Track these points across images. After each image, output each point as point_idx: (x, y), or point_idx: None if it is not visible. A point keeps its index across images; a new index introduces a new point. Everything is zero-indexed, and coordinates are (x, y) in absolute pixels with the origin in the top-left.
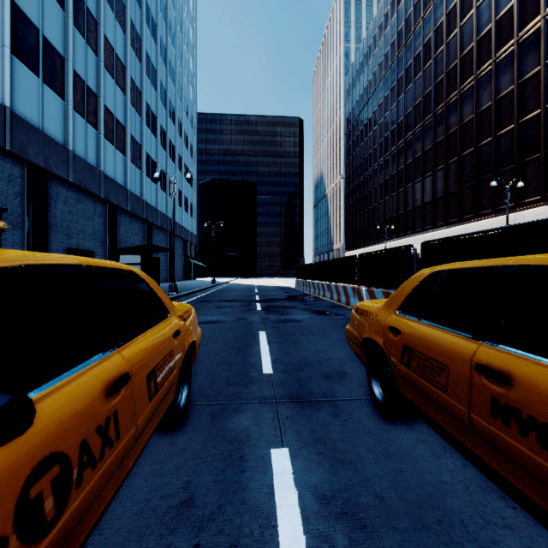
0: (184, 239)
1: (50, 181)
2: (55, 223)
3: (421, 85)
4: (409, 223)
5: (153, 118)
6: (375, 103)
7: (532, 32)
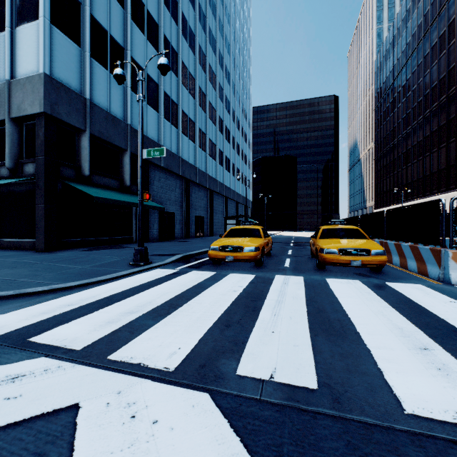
0: (244, 205)
1: (190, 184)
2: (191, 204)
3: (437, 71)
4: (427, 185)
5: (228, 132)
6: (399, 84)
7: None
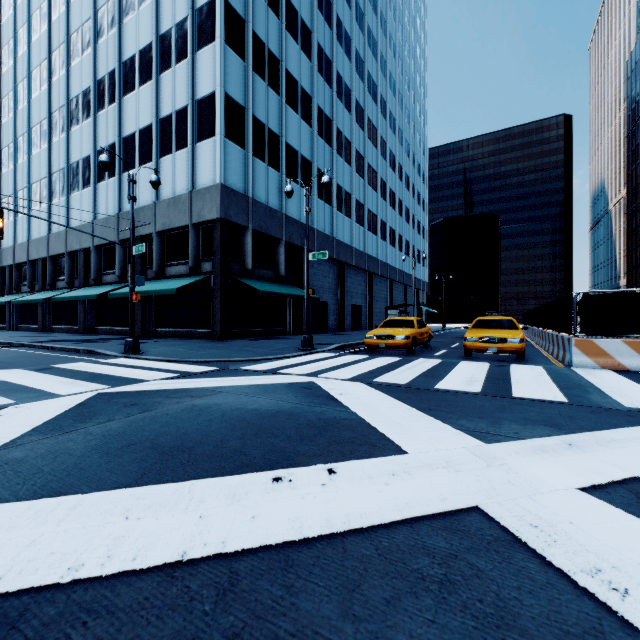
0: (416, 288)
1: (345, 267)
2: (347, 291)
3: None
4: None
5: (393, 196)
6: None
7: None
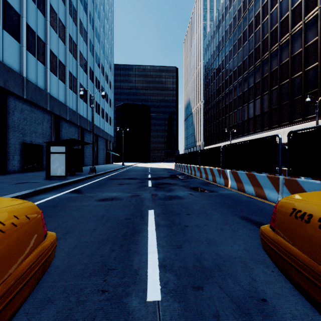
0: (105, 139)
1: (9, 97)
2: (13, 126)
3: (253, 41)
4: (245, 128)
5: (85, 62)
6: (223, 55)
7: None
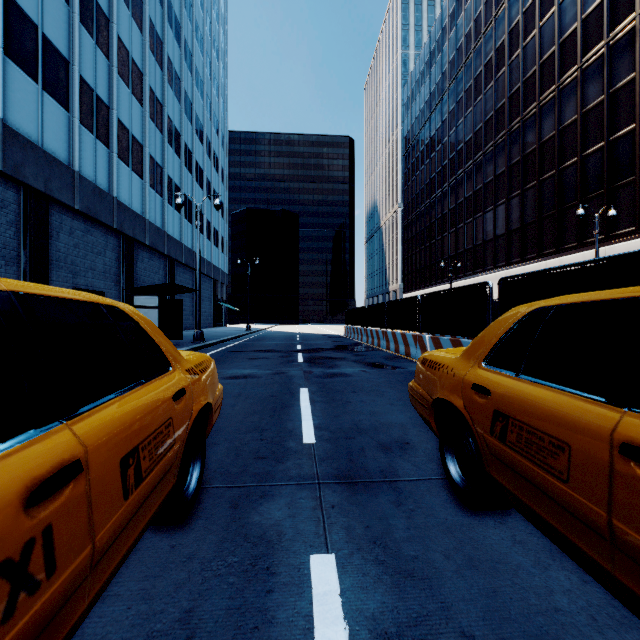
0: (214, 278)
1: (51, 208)
2: (57, 259)
3: (493, 96)
4: (479, 259)
5: (177, 135)
6: (438, 118)
7: (625, 33)
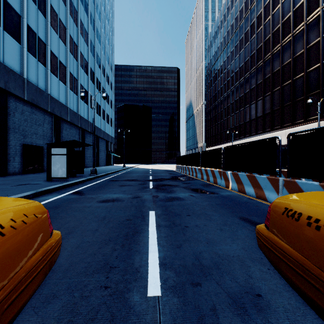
0: (106, 140)
1: (9, 98)
2: (14, 127)
3: (255, 42)
4: (247, 129)
5: (86, 63)
6: (225, 55)
7: None
